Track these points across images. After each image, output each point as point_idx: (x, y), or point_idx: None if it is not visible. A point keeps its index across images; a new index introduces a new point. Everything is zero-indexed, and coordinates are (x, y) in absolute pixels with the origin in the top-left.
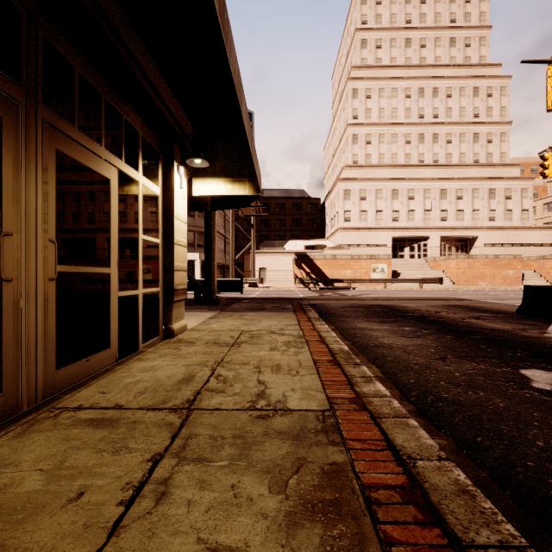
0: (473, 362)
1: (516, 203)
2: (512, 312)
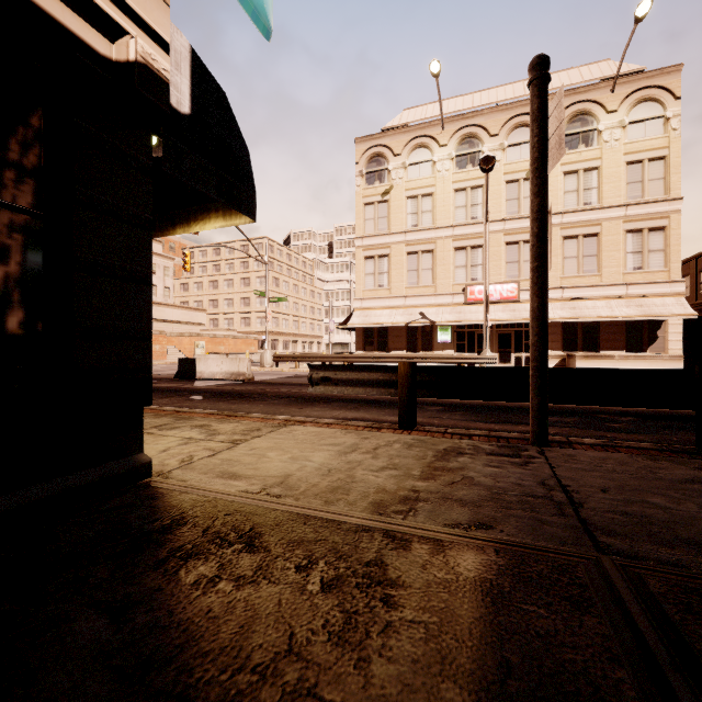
0: (169, 398)
1: (160, 280)
2: (172, 378)
